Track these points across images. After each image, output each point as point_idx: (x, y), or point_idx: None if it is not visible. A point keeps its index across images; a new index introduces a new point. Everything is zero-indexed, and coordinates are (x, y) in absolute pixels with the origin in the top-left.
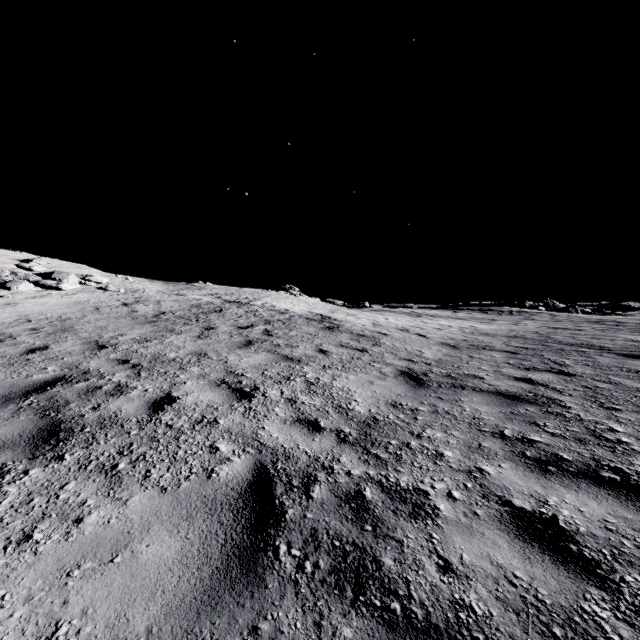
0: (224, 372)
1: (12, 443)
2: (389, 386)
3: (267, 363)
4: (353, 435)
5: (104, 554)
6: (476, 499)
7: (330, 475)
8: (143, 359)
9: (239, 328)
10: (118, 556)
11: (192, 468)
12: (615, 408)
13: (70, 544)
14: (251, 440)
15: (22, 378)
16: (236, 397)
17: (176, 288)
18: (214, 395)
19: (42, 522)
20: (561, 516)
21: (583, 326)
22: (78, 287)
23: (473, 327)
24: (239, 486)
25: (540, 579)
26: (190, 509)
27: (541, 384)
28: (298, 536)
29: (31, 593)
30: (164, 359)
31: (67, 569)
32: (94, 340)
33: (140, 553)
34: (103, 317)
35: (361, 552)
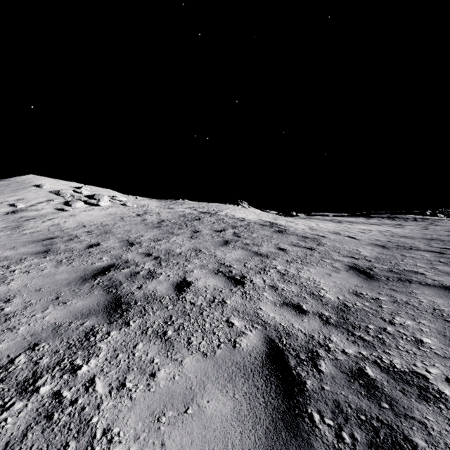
0: (217, 264)
1: (94, 311)
2: (345, 278)
3: (244, 257)
4: (333, 318)
5: (179, 405)
6: None
7: (328, 352)
8: (160, 253)
9: (216, 231)
10: (189, 408)
11: (219, 338)
12: None
13: (152, 394)
14: (255, 318)
15: (89, 265)
16: (232, 283)
17: (166, 204)
18: (216, 281)
19: (129, 374)
20: None
21: None
22: (109, 204)
23: (389, 231)
24: (259, 356)
25: None
26: (229, 373)
27: None
28: (324, 406)
29: (137, 433)
30: (173, 253)
31: (156, 415)
32: (126, 239)
33: (204, 407)
34: (127, 224)
35: (389, 429)
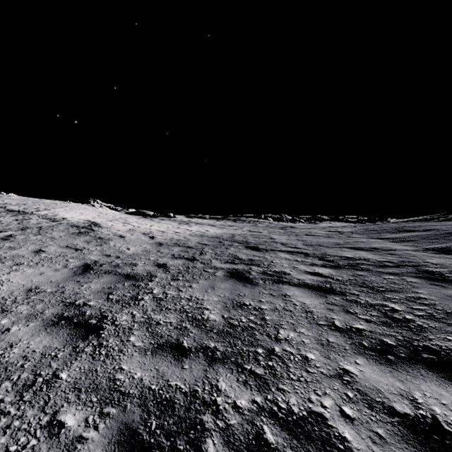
0: None
1: None
2: (53, 275)
3: None
4: None
5: None
6: None
7: None
8: None
9: None
10: None
11: None
12: (178, 279)
13: None
14: None
15: None
16: None
17: None
18: None
19: None
20: (7, 353)
21: (267, 230)
22: None
23: (206, 231)
24: None
25: None
26: None
27: (165, 267)
28: None
29: None
30: None
31: None
32: None
33: None
34: None
35: None
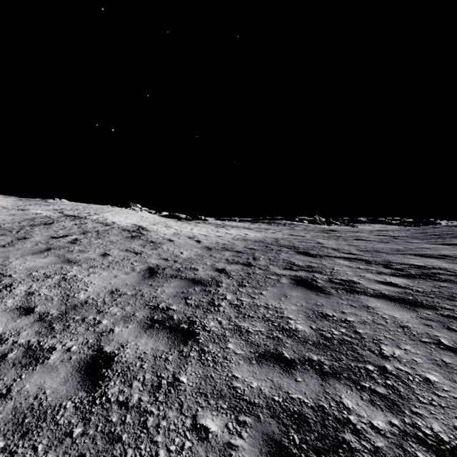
0: None
1: None
2: (126, 278)
3: (44, 265)
4: (53, 315)
5: None
6: (83, 349)
7: None
8: None
9: (52, 238)
10: None
11: None
12: (245, 285)
13: None
14: None
15: None
16: None
17: (25, 204)
18: None
19: None
20: (122, 353)
21: (308, 234)
22: None
23: (245, 235)
24: None
25: (58, 392)
26: None
27: (226, 272)
28: None
29: None
30: None
31: None
32: None
33: None
34: None
35: None
